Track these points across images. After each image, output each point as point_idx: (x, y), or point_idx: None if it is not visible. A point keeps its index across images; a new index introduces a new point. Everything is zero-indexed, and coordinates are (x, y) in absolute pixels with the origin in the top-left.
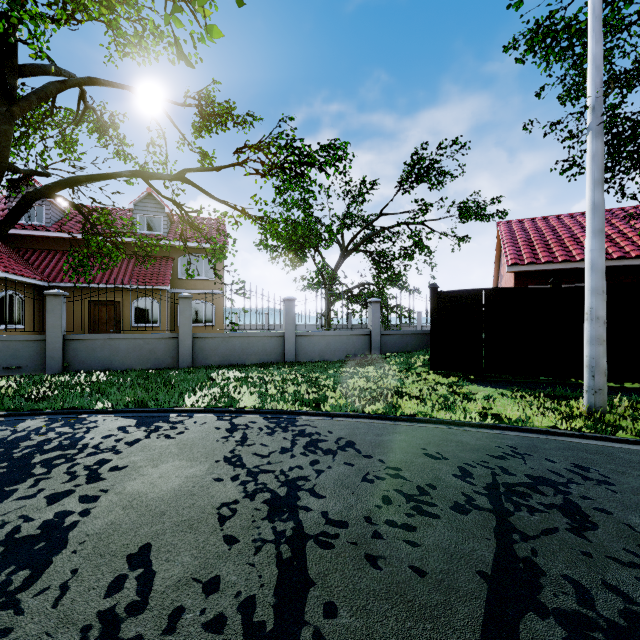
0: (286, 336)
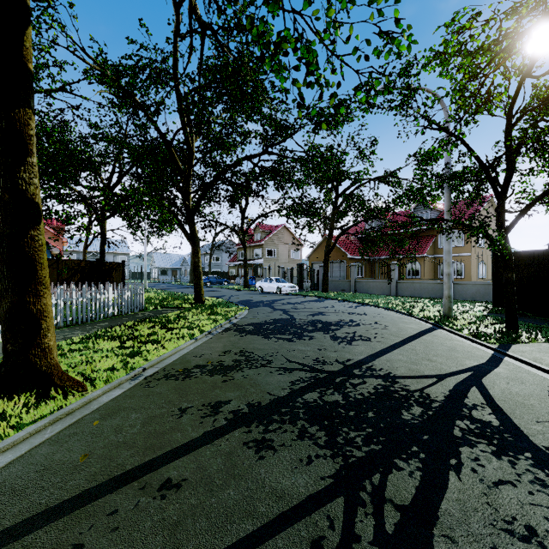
0: None
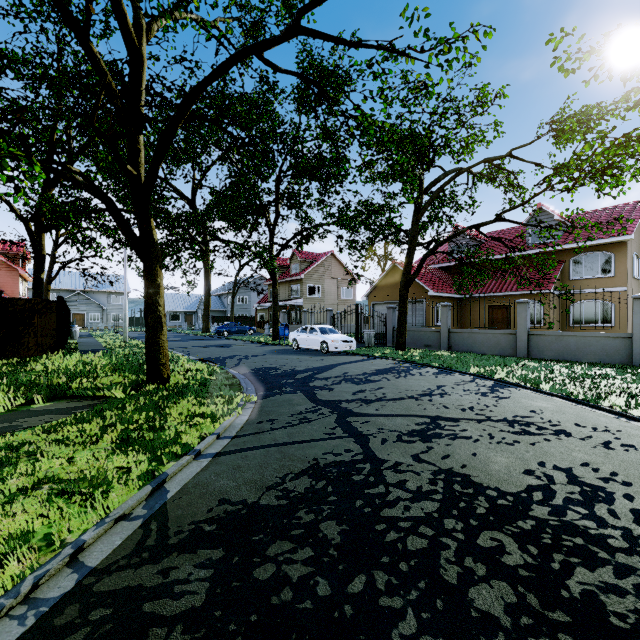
0: (634, 338)
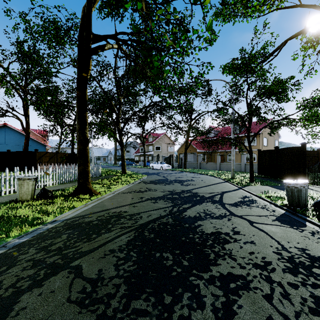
0: (242, 164)
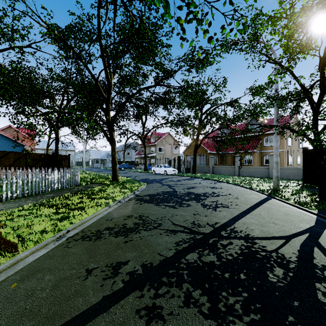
0: (269, 168)
